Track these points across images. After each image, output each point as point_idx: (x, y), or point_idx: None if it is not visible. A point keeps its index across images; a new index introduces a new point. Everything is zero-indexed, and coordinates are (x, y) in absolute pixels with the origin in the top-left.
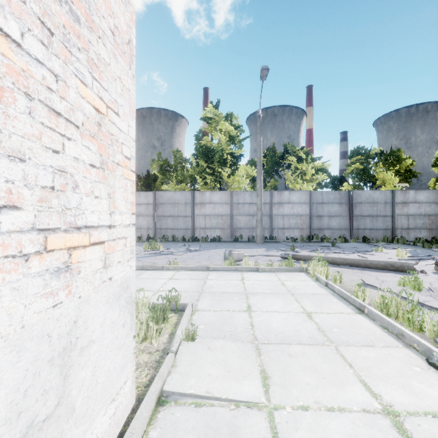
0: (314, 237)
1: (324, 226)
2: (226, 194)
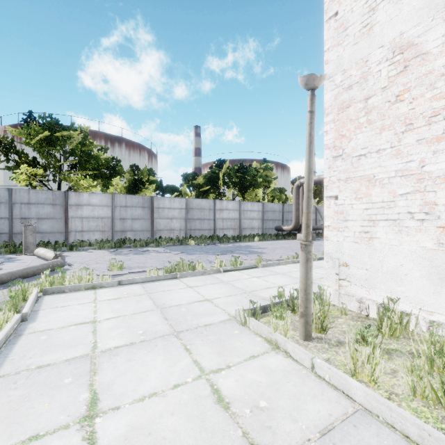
0: None
1: None
2: None
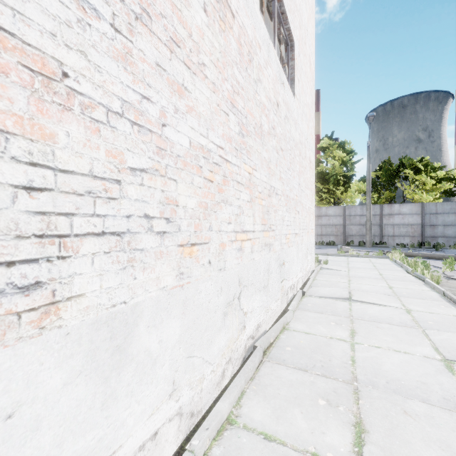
0: (425, 243)
1: (437, 234)
2: (339, 208)
